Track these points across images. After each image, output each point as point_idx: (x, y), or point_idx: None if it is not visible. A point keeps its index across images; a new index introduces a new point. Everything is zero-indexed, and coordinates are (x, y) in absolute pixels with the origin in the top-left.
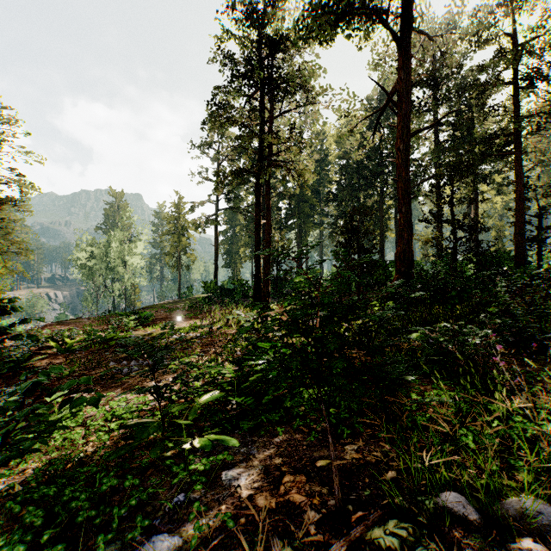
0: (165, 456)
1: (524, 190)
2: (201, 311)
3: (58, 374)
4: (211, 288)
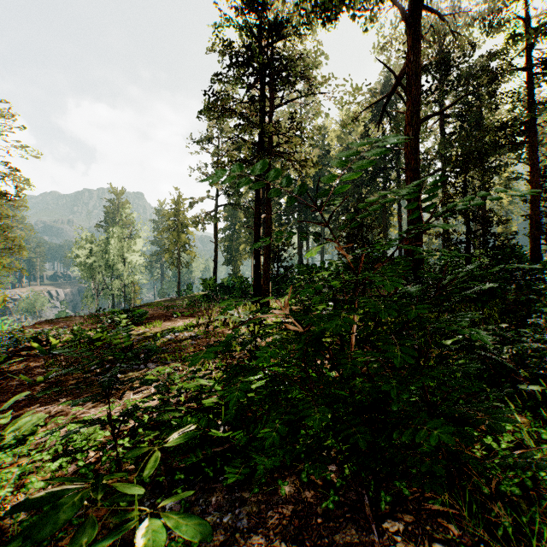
0: (114, 523)
1: (540, 181)
2: (199, 309)
3: (31, 379)
4: (210, 286)
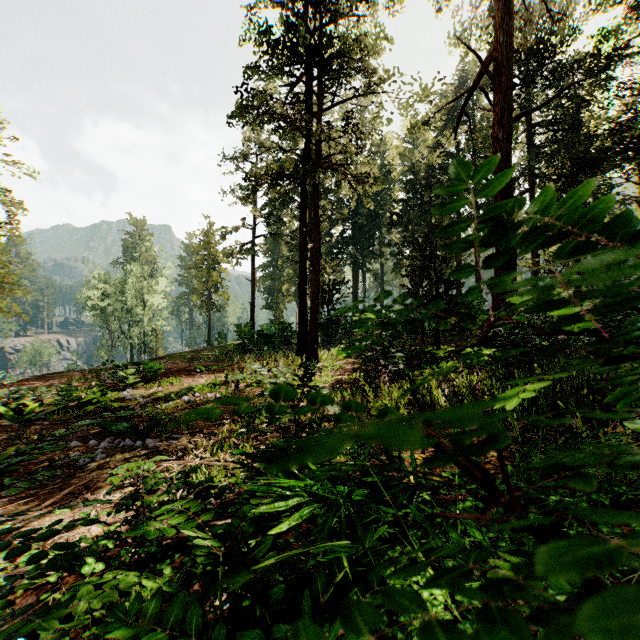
0: None
1: None
2: (231, 361)
3: None
4: (245, 333)
